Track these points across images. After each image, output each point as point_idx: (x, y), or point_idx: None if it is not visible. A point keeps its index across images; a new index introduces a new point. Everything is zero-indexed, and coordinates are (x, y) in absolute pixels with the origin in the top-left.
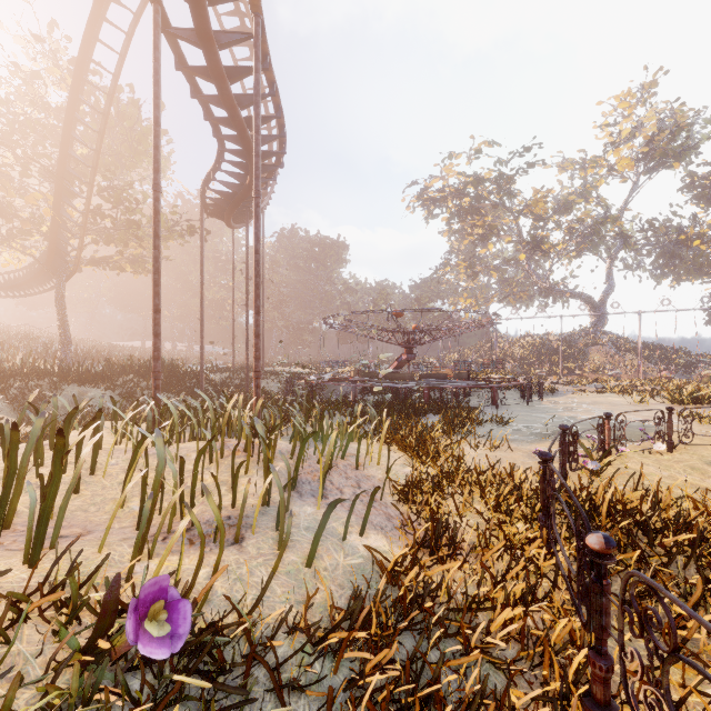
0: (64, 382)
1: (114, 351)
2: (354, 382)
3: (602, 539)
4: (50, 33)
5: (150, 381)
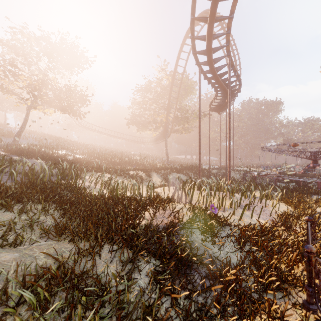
0: (172, 171)
1: (178, 160)
2: (278, 176)
3: (307, 217)
4: (164, 64)
5: (193, 172)
